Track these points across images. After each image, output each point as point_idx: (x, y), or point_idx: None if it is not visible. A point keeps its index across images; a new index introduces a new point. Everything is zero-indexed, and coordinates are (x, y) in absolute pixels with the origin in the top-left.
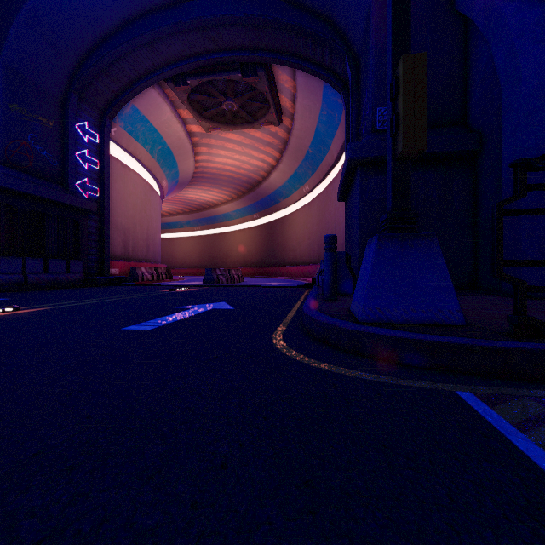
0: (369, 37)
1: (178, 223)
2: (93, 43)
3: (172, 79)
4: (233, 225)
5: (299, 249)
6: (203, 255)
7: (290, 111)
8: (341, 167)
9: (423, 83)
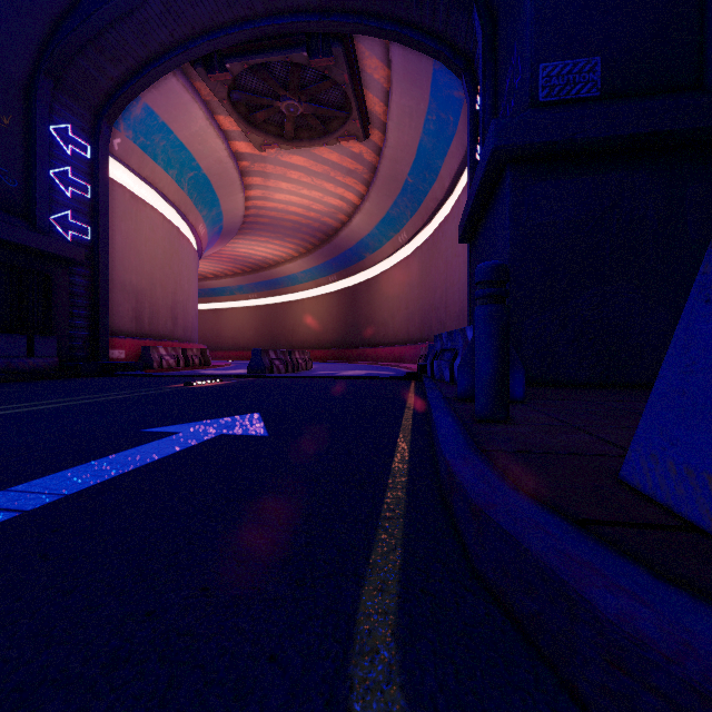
0: None
1: (227, 289)
2: None
3: (203, 62)
4: (302, 291)
5: (392, 322)
6: (261, 333)
7: (381, 120)
8: (457, 200)
9: None
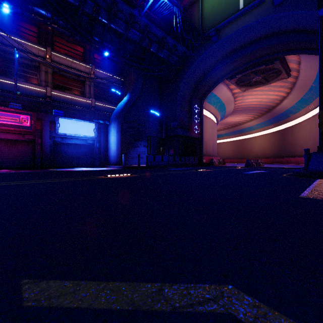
0: None
1: (220, 135)
2: (201, 77)
3: (229, 77)
4: (255, 133)
5: (305, 146)
6: (235, 152)
7: (296, 69)
8: None
9: None
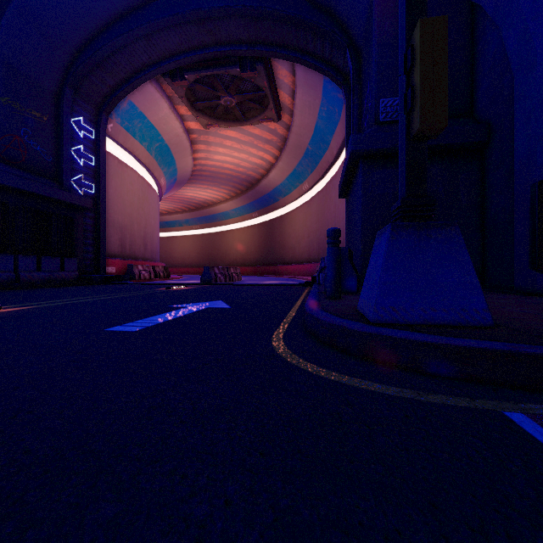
0: (371, 27)
1: (177, 222)
2: (88, 36)
3: (169, 74)
4: (232, 223)
5: (298, 247)
6: (202, 254)
7: (290, 108)
8: (341, 164)
9: (443, 51)
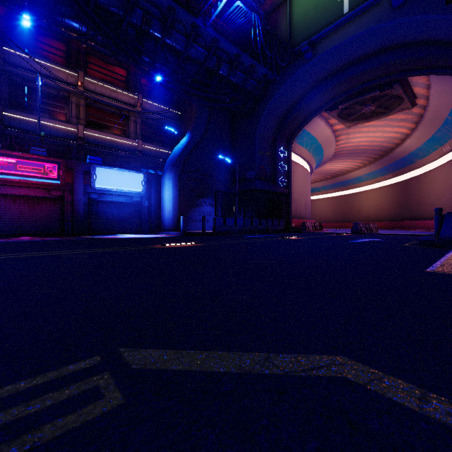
0: None
1: (315, 188)
2: (289, 109)
3: (328, 108)
4: (365, 186)
5: (438, 203)
6: (337, 212)
7: (425, 95)
8: None
9: None
